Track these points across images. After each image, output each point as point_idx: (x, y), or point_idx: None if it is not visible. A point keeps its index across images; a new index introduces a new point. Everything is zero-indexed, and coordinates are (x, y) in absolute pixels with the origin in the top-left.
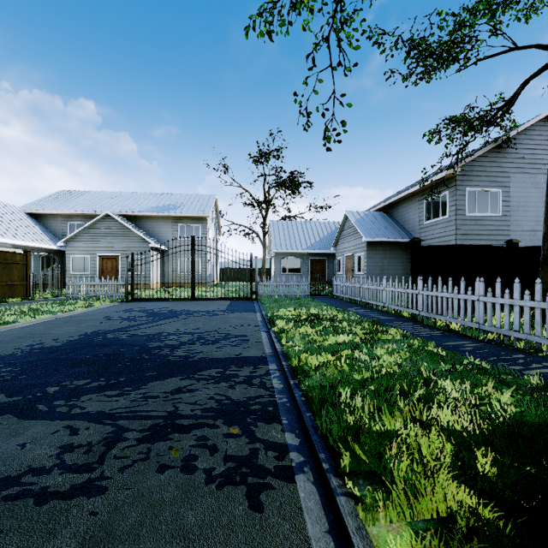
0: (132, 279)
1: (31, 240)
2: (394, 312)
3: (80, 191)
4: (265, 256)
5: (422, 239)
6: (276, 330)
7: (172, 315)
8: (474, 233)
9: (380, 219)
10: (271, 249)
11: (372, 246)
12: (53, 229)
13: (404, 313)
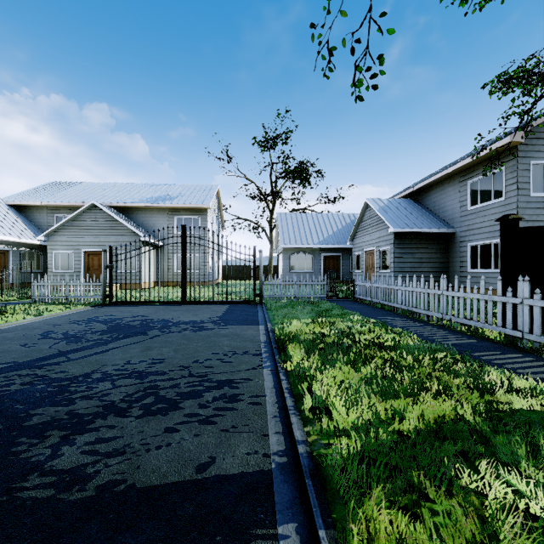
0: (110, 278)
1: (8, 233)
2: (465, 330)
3: (71, 182)
4: (271, 253)
5: (465, 229)
6: (289, 368)
7: (140, 330)
8: (542, 219)
9: (408, 207)
10: (278, 245)
11: (400, 238)
12: (38, 222)
13: (487, 333)
